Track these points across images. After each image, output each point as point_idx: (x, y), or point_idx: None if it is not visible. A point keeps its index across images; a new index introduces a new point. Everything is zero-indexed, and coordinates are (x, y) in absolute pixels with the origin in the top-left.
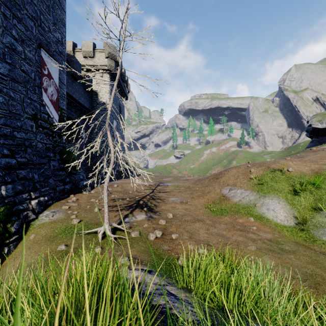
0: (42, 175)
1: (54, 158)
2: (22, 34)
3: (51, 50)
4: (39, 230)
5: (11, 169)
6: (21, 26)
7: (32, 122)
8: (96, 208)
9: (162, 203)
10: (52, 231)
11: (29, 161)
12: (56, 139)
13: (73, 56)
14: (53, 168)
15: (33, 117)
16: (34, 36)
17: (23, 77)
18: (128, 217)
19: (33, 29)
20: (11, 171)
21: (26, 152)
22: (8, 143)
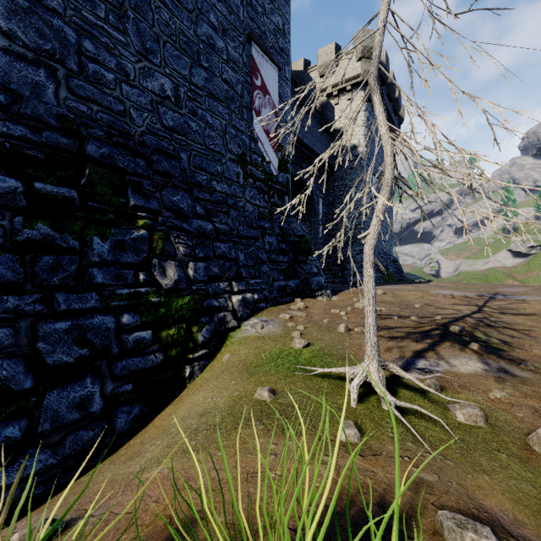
0: (251, 258)
1: (270, 231)
2: (223, 20)
3: (267, 46)
4: (238, 348)
5: (206, 240)
6: (222, 6)
7: (239, 168)
8: (340, 324)
9: (526, 340)
10: (256, 353)
11: (233, 231)
12: (274, 200)
13: (303, 71)
14: (268, 248)
15: (239, 160)
16: (242, 23)
17: (225, 92)
18: (424, 357)
19: (239, 11)
20: (205, 242)
21: (228, 215)
22: (204, 198)
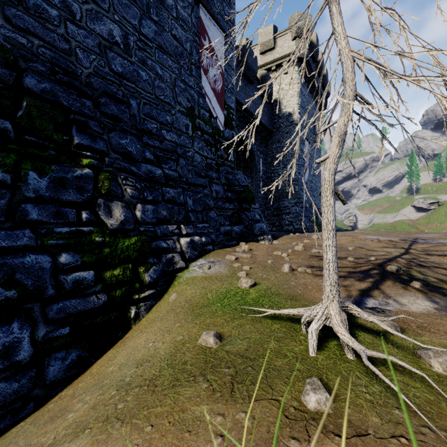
0: (199, 204)
1: (217, 181)
2: None
3: (214, 12)
4: (185, 288)
5: (155, 184)
6: None
7: (188, 120)
8: (284, 264)
9: None
10: (203, 293)
11: (182, 178)
12: (221, 153)
13: (246, 45)
14: (215, 195)
15: (188, 113)
16: None
17: (175, 47)
18: (371, 296)
19: None
20: (154, 186)
21: (177, 163)
22: (153, 145)
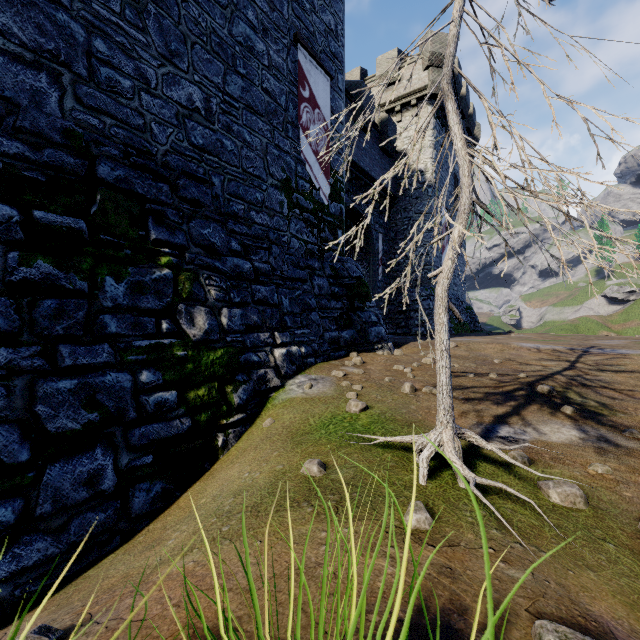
0: (298, 304)
1: (320, 272)
2: (264, 18)
3: (316, 50)
4: (282, 412)
5: (243, 282)
6: (263, 2)
7: (282, 195)
8: (405, 383)
9: (630, 402)
10: (304, 418)
11: (275, 271)
12: (325, 235)
13: (359, 82)
14: (318, 292)
15: (283, 186)
16: (286, 22)
17: (266, 104)
18: (507, 423)
19: (283, 7)
20: (242, 284)
21: (270, 252)
22: (241, 232)
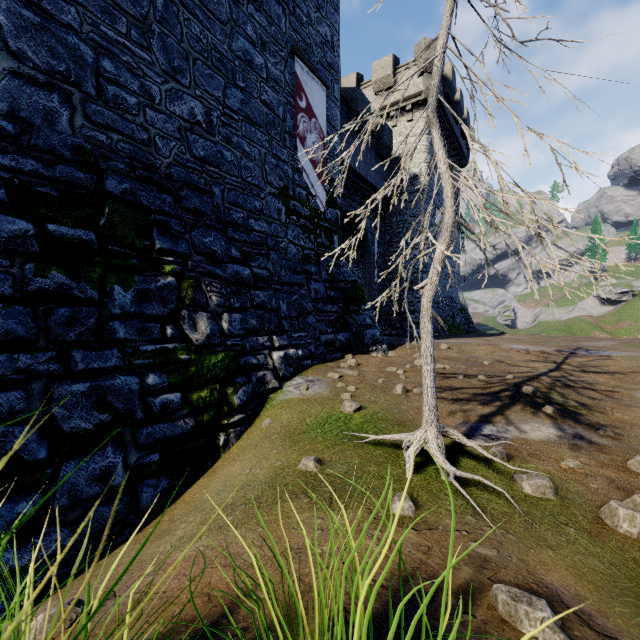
0: (295, 308)
1: (317, 276)
2: (262, 32)
3: (313, 62)
4: (280, 413)
5: (243, 287)
6: (261, 17)
7: (280, 203)
8: (397, 384)
9: (608, 402)
10: (301, 418)
11: (273, 276)
12: (321, 240)
13: (355, 88)
14: (314, 296)
15: (281, 194)
16: (283, 35)
17: (265, 115)
18: (491, 422)
19: (281, 21)
20: (242, 290)
21: (268, 258)
22: (240, 239)
